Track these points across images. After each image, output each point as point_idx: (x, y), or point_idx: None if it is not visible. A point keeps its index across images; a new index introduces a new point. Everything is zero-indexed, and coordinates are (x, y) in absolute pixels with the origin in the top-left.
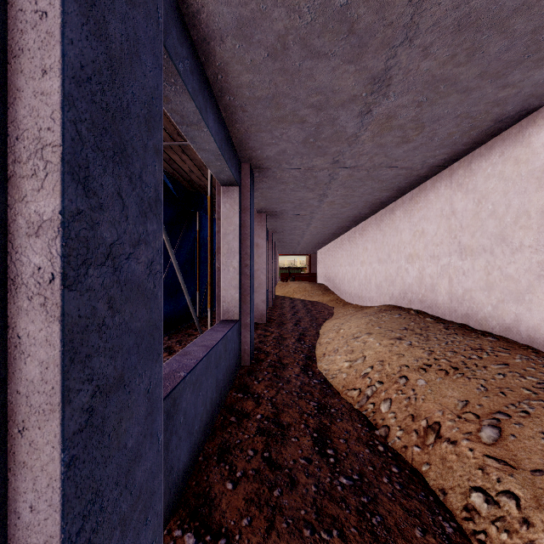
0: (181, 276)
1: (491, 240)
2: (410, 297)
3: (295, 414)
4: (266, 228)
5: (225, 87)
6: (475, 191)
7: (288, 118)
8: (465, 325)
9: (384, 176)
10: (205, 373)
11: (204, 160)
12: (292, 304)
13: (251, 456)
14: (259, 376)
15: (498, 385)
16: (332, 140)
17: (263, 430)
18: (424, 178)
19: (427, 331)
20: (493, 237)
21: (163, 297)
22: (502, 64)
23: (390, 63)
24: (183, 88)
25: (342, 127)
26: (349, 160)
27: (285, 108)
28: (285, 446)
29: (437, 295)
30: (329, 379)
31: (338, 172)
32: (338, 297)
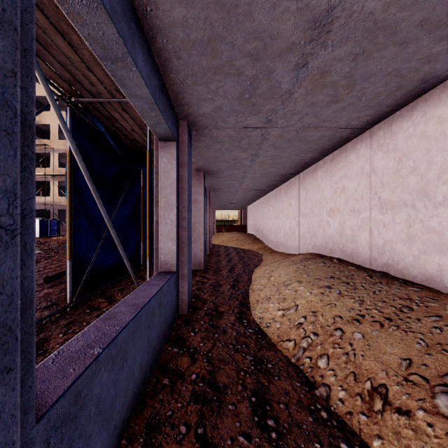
0: (113, 229)
1: (413, 195)
2: (331, 246)
3: (231, 372)
4: (204, 185)
5: (156, 24)
6: (396, 150)
7: (224, 69)
8: (386, 273)
9: (311, 137)
10: (131, 339)
11: (137, 109)
12: (227, 252)
13: (183, 435)
14: (196, 327)
15: (437, 340)
16: (267, 97)
17: (197, 395)
18: (345, 141)
19: (353, 279)
20: (414, 192)
21: (107, 248)
22: (446, 9)
23: (334, 1)
24: (97, 1)
25: (277, 82)
26: (281, 119)
27: (221, 56)
28: (221, 417)
29: (357, 245)
30: (263, 328)
31: (270, 132)
32: (266, 246)
